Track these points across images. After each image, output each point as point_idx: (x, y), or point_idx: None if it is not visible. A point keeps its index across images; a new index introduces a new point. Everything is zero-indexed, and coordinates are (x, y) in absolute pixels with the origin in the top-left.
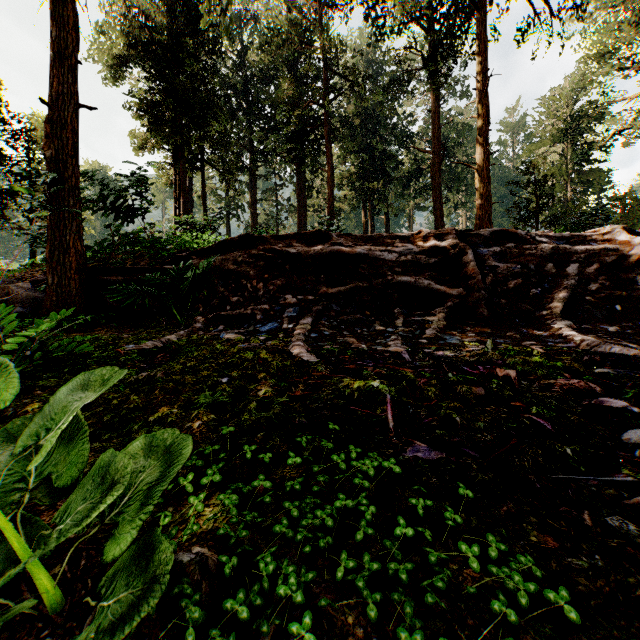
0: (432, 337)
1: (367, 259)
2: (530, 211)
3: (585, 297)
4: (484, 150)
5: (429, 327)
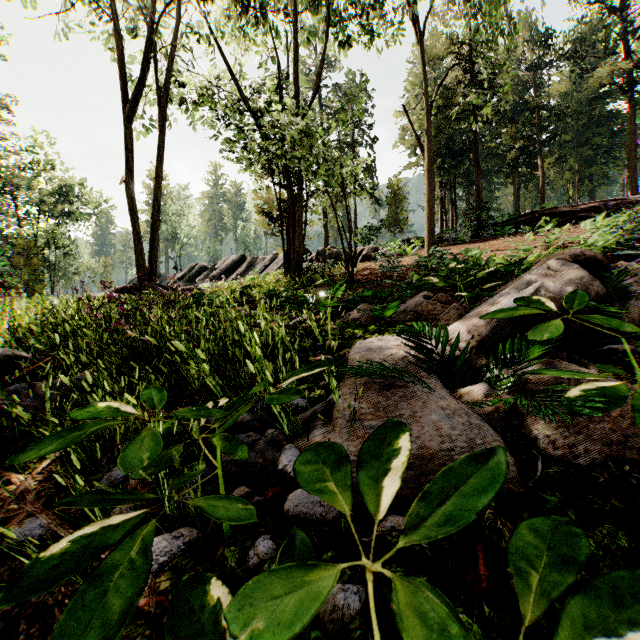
0: None
1: (570, 211)
2: None
3: None
4: None
5: None
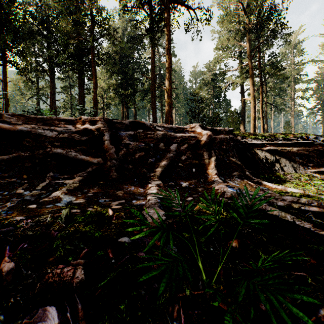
0: (49, 200)
1: (31, 135)
2: (196, 113)
3: (179, 164)
4: (169, 80)
5: (60, 189)
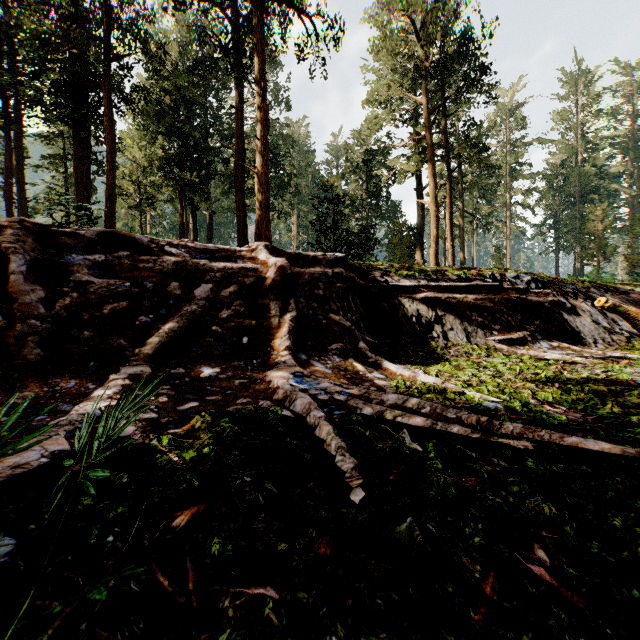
0: None
1: None
2: (327, 225)
3: (212, 327)
4: (263, 155)
5: None
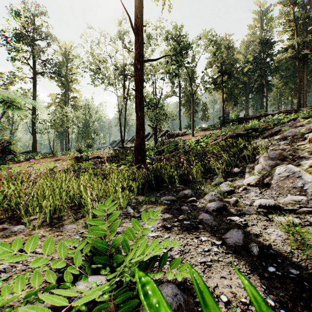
0: None
1: (250, 117)
2: None
3: None
4: (298, 88)
5: None
